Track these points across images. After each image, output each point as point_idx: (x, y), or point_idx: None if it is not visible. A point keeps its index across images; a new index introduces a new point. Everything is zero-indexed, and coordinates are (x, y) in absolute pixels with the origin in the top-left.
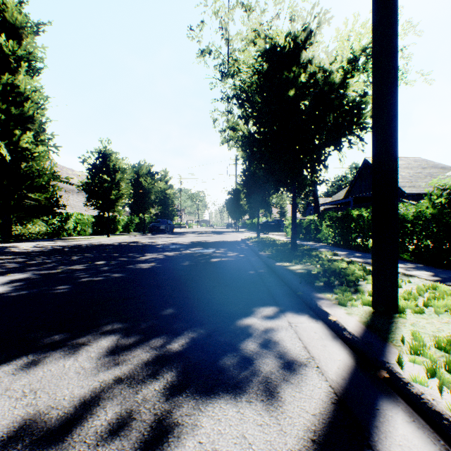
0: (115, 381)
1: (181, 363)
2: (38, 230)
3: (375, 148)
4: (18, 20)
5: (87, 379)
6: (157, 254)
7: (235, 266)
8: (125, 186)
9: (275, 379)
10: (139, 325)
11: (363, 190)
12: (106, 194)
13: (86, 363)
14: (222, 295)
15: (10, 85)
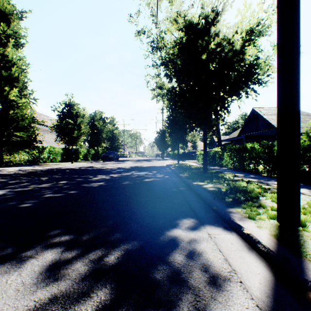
0: (50, 301)
1: (115, 278)
2: (22, 158)
3: (281, 88)
4: (7, 9)
5: (24, 298)
6: (105, 175)
7: (162, 185)
8: (84, 127)
9: (203, 297)
10: (82, 237)
11: (251, 130)
12: (70, 133)
13: (27, 278)
14: (152, 209)
15: (2, 55)
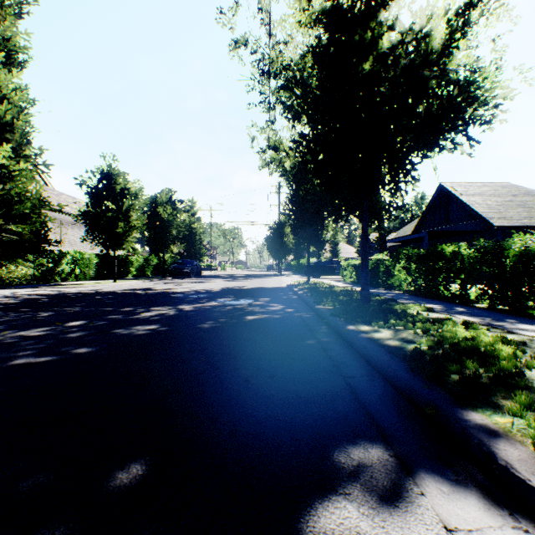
0: None
1: None
2: (23, 273)
3: None
4: None
5: None
6: (169, 307)
7: (282, 330)
8: (136, 216)
9: None
10: None
11: (437, 223)
12: (111, 227)
13: None
14: (262, 406)
15: None
